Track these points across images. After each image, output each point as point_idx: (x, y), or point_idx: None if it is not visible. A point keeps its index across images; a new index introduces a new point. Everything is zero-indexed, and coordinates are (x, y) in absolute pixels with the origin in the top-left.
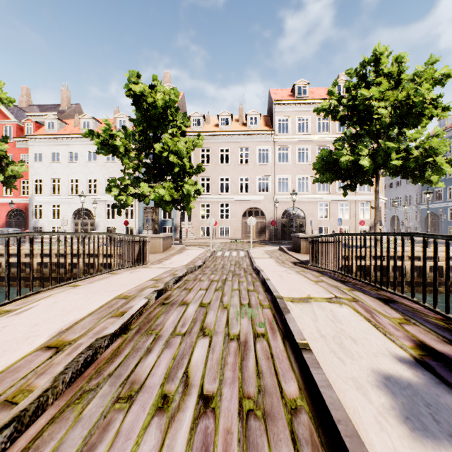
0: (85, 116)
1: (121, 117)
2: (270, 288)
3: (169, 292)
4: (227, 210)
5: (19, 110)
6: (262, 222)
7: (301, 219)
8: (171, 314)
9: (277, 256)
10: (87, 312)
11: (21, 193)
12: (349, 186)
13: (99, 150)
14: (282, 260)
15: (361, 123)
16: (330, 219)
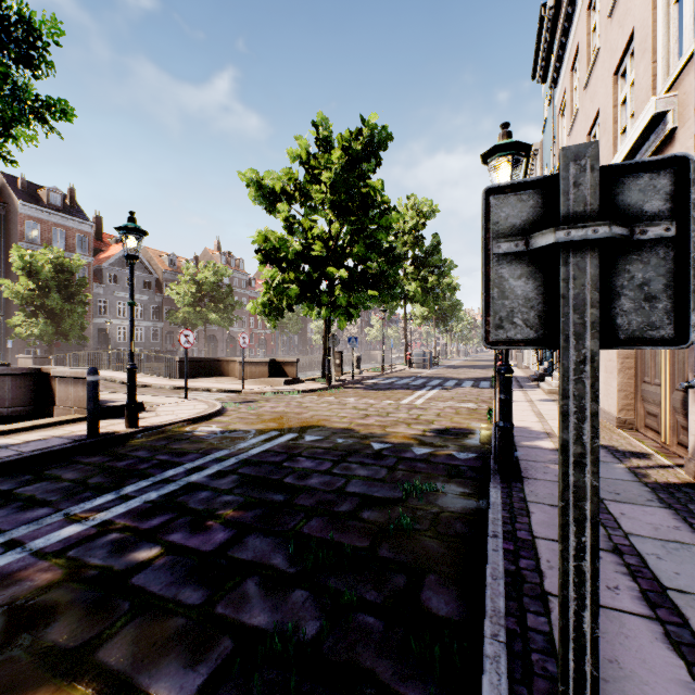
0: None
1: None
2: None
3: None
4: None
5: None
6: None
7: None
8: None
9: None
10: None
11: None
12: None
13: None
14: None
15: None
16: None
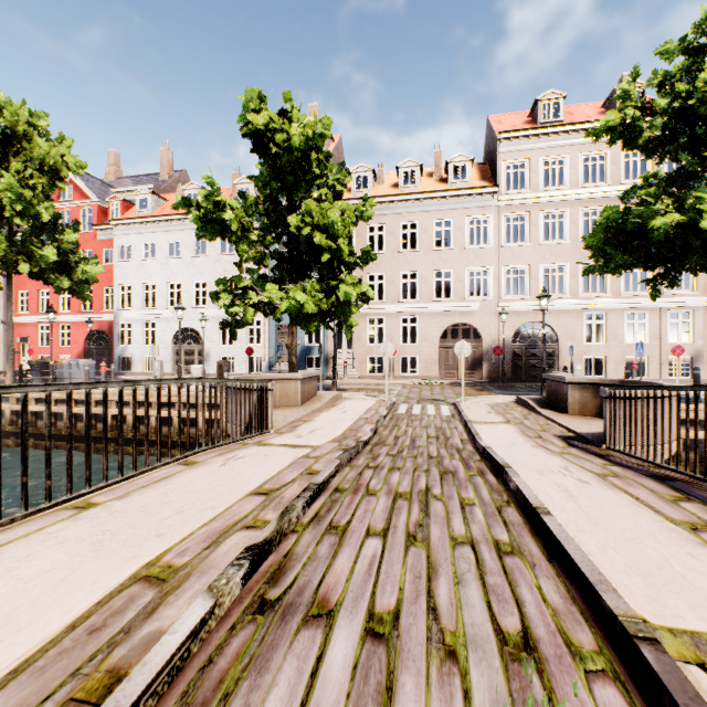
0: (190, 185)
1: (243, 183)
2: (572, 559)
3: (290, 542)
4: (413, 329)
5: (103, 185)
6: (475, 350)
7: (549, 344)
8: (274, 680)
9: (520, 420)
10: (13, 658)
11: (104, 306)
12: (664, 279)
13: (200, 232)
14: (533, 429)
15: (695, 147)
16: (607, 344)
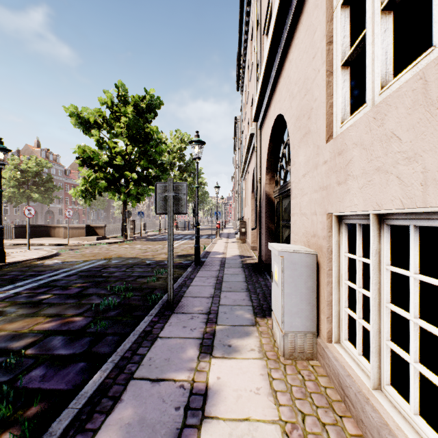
0: None
1: None
2: None
3: None
4: None
5: None
6: None
7: None
8: None
9: None
10: None
11: None
12: None
13: None
14: None
15: None
16: None
